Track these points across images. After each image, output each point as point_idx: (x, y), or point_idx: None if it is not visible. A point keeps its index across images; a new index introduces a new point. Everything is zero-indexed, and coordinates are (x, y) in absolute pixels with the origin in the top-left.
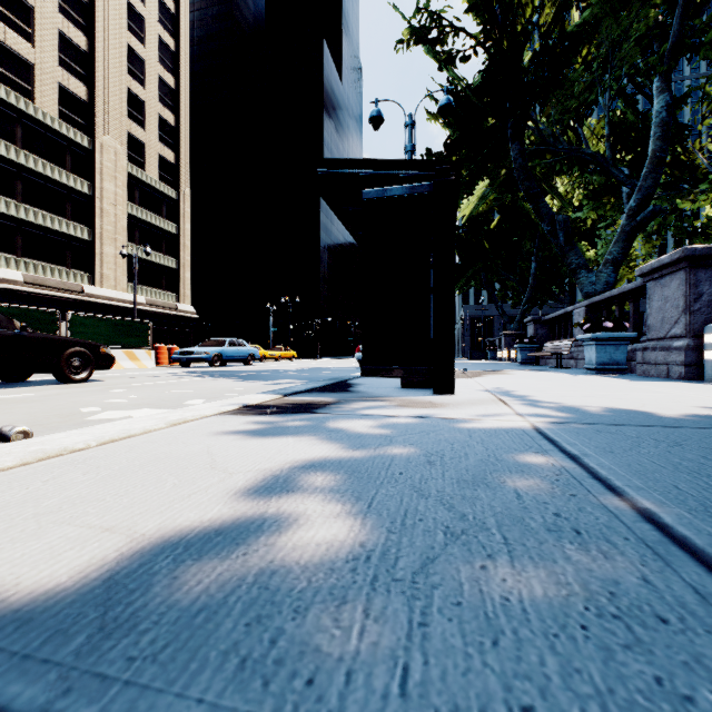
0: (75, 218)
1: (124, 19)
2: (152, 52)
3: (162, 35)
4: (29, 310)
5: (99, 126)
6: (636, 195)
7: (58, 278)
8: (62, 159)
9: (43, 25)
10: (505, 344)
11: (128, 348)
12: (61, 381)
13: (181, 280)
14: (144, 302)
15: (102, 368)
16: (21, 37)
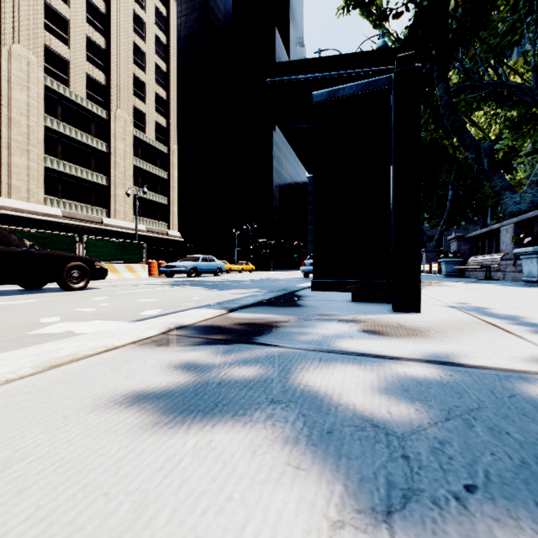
0: (97, 170)
1: (130, 23)
2: (150, 46)
3: (158, 33)
4: (56, 235)
5: (113, 102)
6: None
7: (85, 213)
8: (88, 128)
9: (76, 32)
10: (426, 259)
11: (129, 263)
12: (64, 288)
13: (171, 213)
14: (144, 229)
15: (97, 279)
16: (61, 42)
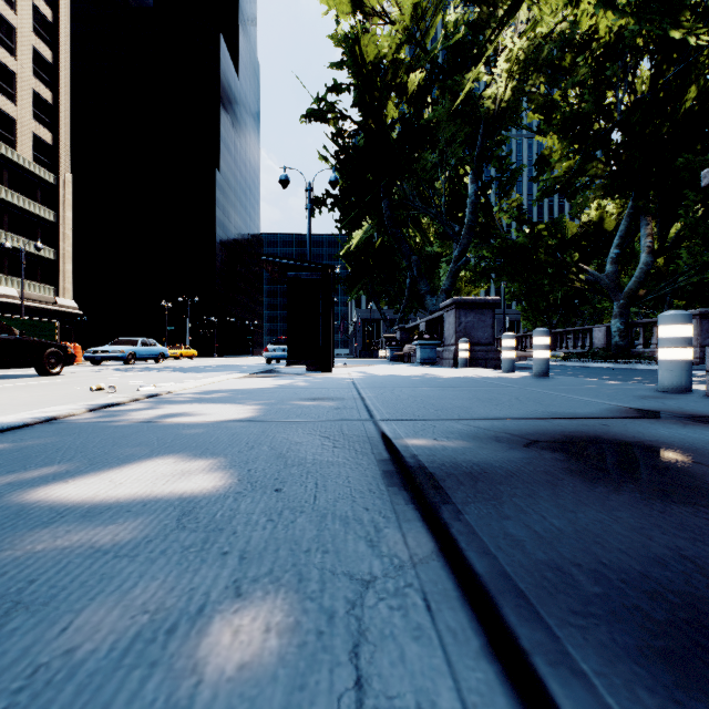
0: None
1: None
2: (25, 20)
3: (38, 2)
4: None
5: None
6: (459, 248)
7: None
8: None
9: None
10: (385, 345)
11: None
12: (41, 374)
13: (61, 273)
14: (16, 295)
15: (69, 365)
16: None
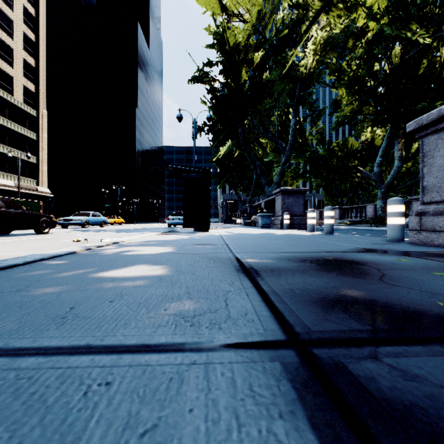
0: None
1: None
2: (19, 16)
3: (26, 4)
4: None
5: None
6: (285, 157)
7: None
8: None
9: None
10: (240, 216)
11: None
12: (38, 233)
13: (40, 171)
14: (13, 185)
15: (53, 227)
16: None
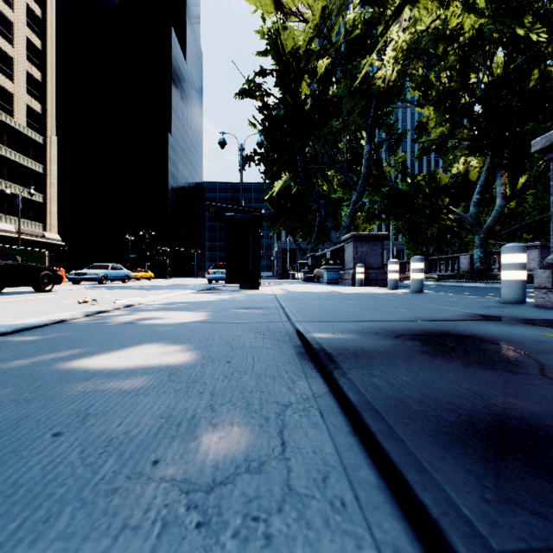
0: None
1: None
2: (20, 17)
3: (30, 3)
4: None
5: None
6: (356, 194)
7: None
8: None
9: None
10: (300, 269)
11: None
12: (37, 291)
13: (48, 213)
14: (13, 230)
15: (58, 284)
16: None
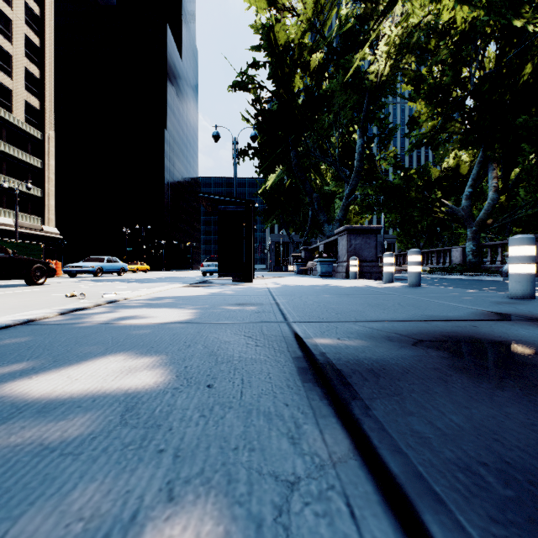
0: None
1: None
2: (19, 15)
3: (28, 1)
4: None
5: None
6: (349, 187)
7: None
8: None
9: None
10: (293, 261)
11: None
12: (29, 284)
13: (46, 207)
14: (12, 223)
15: (50, 277)
16: None
